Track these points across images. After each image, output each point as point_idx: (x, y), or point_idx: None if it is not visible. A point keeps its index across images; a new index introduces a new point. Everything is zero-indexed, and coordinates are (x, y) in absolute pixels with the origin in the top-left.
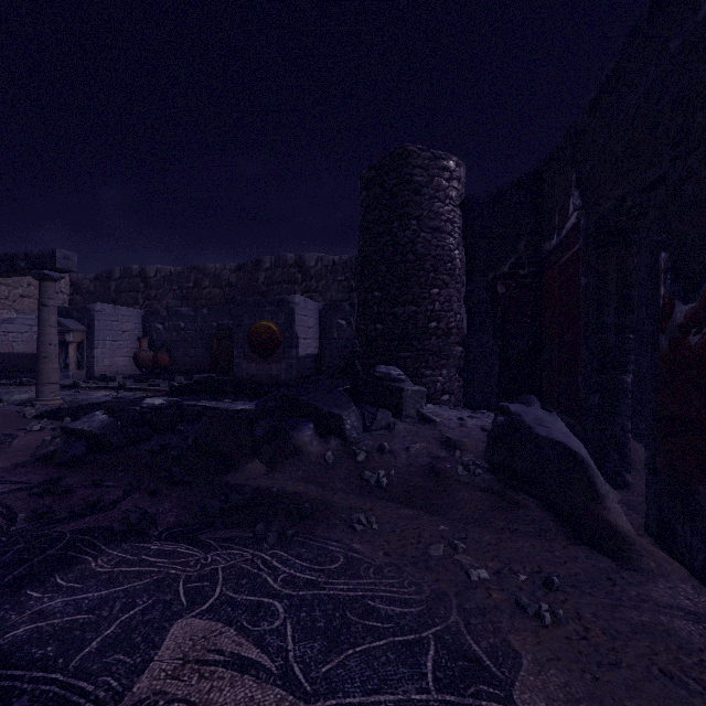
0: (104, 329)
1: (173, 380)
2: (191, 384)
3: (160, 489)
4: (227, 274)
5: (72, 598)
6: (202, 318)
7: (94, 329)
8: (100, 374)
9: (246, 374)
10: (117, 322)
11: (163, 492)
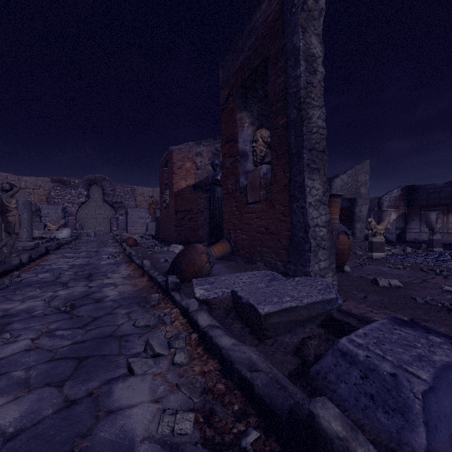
0: None
1: None
2: None
3: None
4: None
5: None
6: None
7: None
8: None
9: None
10: None
11: None
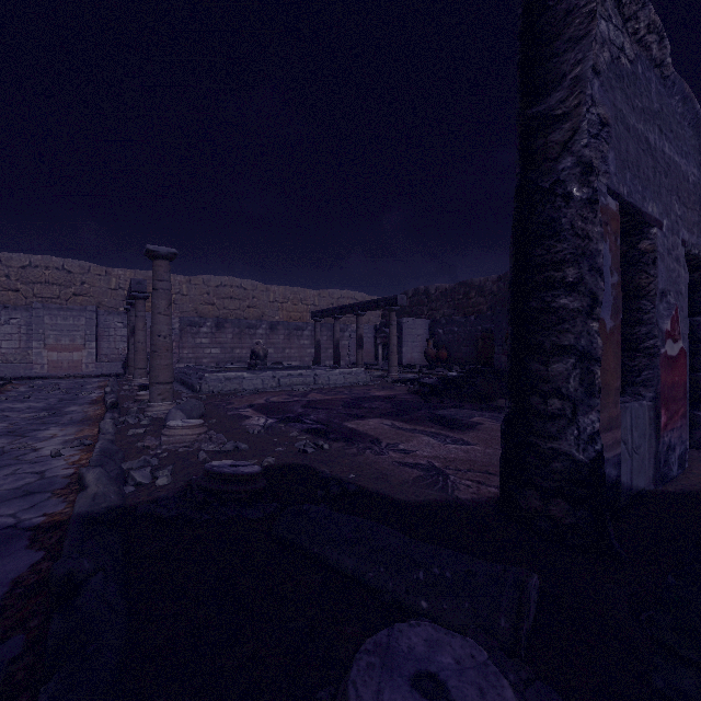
0: (407, 334)
1: (451, 369)
2: (464, 372)
3: (462, 402)
4: (489, 285)
5: (448, 412)
6: (470, 323)
7: (402, 334)
8: (406, 364)
9: (504, 366)
10: (414, 329)
11: (464, 403)
